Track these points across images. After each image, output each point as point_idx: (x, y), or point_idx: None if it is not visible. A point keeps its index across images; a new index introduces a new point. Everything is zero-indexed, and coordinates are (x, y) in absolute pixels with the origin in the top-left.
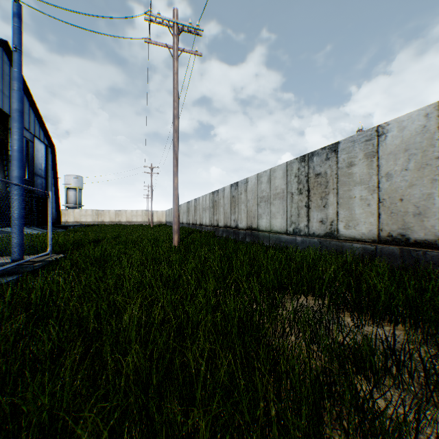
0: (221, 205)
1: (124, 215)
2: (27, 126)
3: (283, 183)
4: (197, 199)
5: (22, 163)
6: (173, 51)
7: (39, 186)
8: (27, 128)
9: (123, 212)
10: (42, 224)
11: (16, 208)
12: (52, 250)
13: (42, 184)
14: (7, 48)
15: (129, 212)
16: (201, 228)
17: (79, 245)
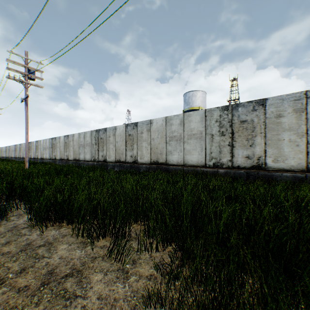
0: (18, 150)
1: None
2: None
3: None
4: (11, 146)
5: None
6: None
7: None
8: None
9: None
10: None
11: None
12: None
13: None
14: None
15: None
16: (12, 158)
17: None
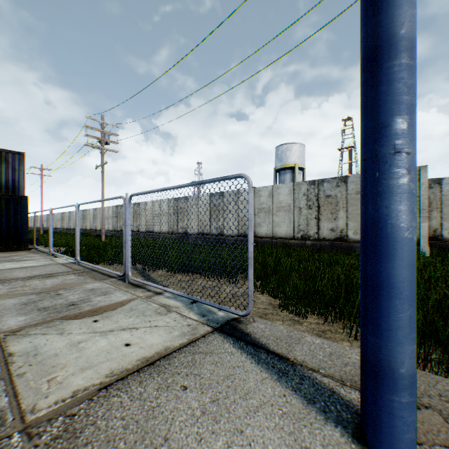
0: (66, 219)
1: None
2: None
3: (81, 215)
4: (55, 214)
5: None
6: (42, 176)
7: None
8: None
9: None
10: None
11: None
12: None
13: None
14: None
15: None
16: (57, 230)
17: None
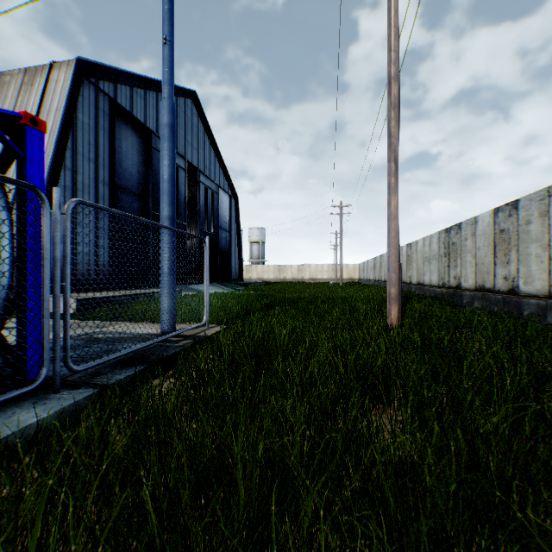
0: (468, 250)
1: (307, 270)
2: (212, 177)
3: None
4: (413, 245)
5: (172, 198)
6: None
7: (223, 241)
8: (212, 179)
9: (306, 268)
10: (225, 281)
11: (164, 260)
12: (215, 316)
13: (226, 238)
14: (195, 98)
15: (313, 267)
16: (420, 289)
17: (246, 311)
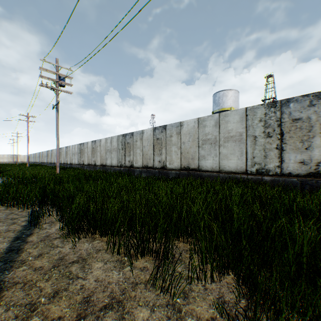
0: (49, 156)
1: None
2: None
3: None
4: (43, 152)
5: None
6: (28, 122)
7: None
8: None
9: None
10: None
11: None
12: None
13: None
14: None
15: None
16: (44, 164)
17: None
